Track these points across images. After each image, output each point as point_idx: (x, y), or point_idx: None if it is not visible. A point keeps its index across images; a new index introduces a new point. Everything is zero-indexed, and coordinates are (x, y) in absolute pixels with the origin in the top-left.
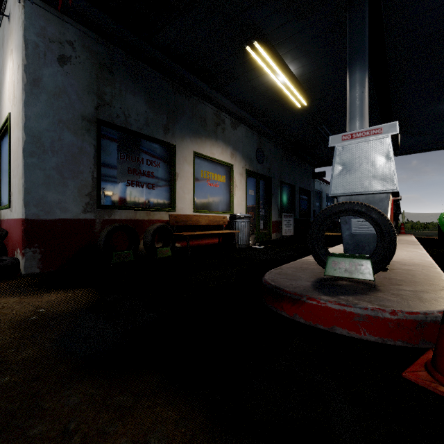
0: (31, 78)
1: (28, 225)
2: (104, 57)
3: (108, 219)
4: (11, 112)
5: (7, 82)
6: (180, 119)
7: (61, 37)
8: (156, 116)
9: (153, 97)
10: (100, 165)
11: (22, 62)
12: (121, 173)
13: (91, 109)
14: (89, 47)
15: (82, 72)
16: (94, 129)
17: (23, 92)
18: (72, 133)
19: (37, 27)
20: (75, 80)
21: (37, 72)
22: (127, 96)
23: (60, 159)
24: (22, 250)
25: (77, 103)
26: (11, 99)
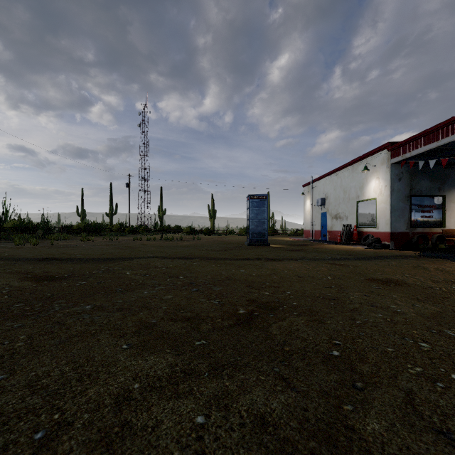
0: (391, 189)
1: (391, 234)
2: (412, 171)
3: (413, 232)
4: (377, 197)
5: (373, 186)
6: (447, 181)
7: (399, 172)
8: (434, 185)
9: (433, 177)
10: (411, 212)
11: (389, 186)
12: (418, 213)
13: (408, 192)
14: (407, 170)
15: (405, 180)
16: (409, 199)
17: (390, 194)
18: (402, 203)
19: (393, 173)
20: (403, 184)
21: (393, 187)
22: (421, 182)
23: (399, 212)
24: (389, 241)
25: (403, 192)
26: (377, 193)
